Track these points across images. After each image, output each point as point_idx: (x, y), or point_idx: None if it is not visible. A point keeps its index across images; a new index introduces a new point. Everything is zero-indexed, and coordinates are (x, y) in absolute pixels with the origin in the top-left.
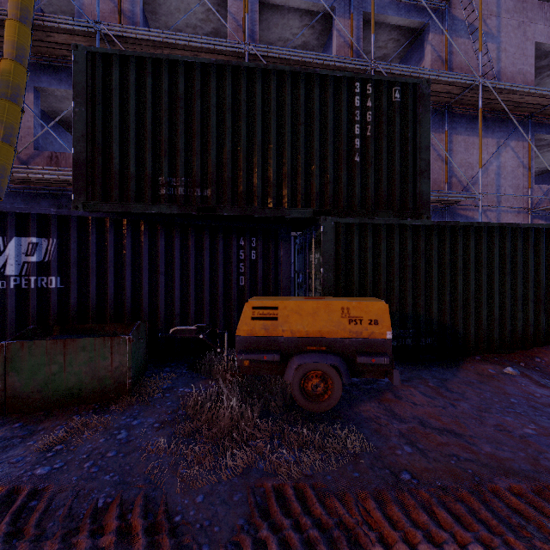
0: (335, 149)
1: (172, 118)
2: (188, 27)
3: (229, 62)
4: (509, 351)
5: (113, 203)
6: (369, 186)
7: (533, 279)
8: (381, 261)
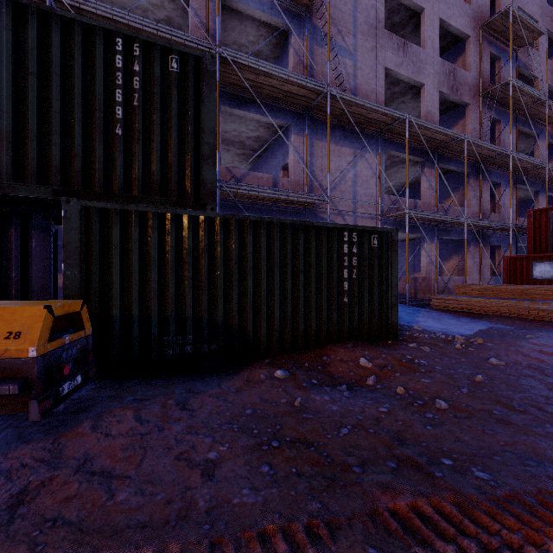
0: (88, 116)
1: None
2: None
3: None
4: (302, 350)
5: None
6: (136, 166)
7: (327, 278)
8: (152, 256)
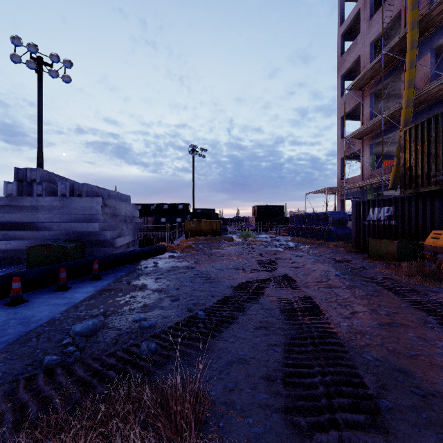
0: None
1: (436, 143)
2: None
3: None
4: None
5: (412, 189)
6: None
7: None
8: None
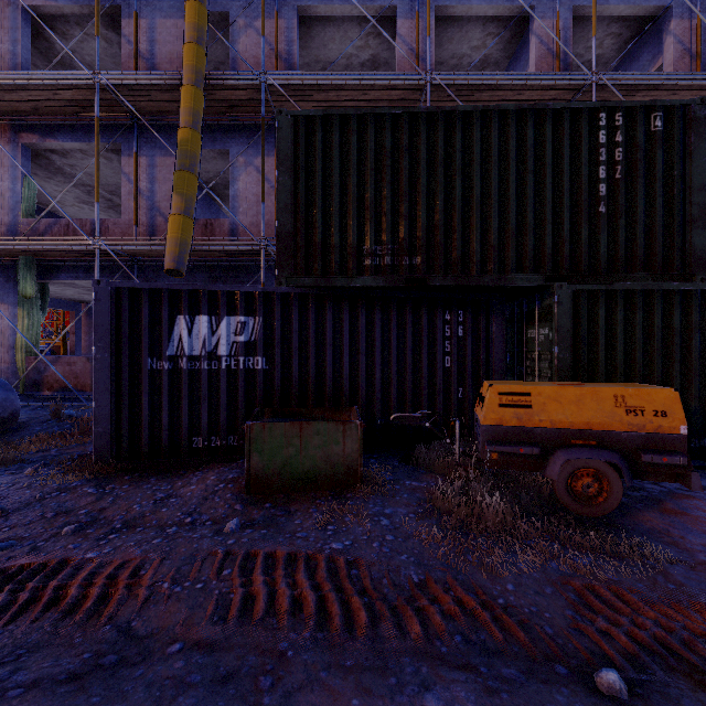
0: (572, 200)
1: (377, 178)
2: (342, 58)
3: (441, 108)
4: None
5: (316, 277)
6: (618, 242)
7: None
8: (636, 338)
